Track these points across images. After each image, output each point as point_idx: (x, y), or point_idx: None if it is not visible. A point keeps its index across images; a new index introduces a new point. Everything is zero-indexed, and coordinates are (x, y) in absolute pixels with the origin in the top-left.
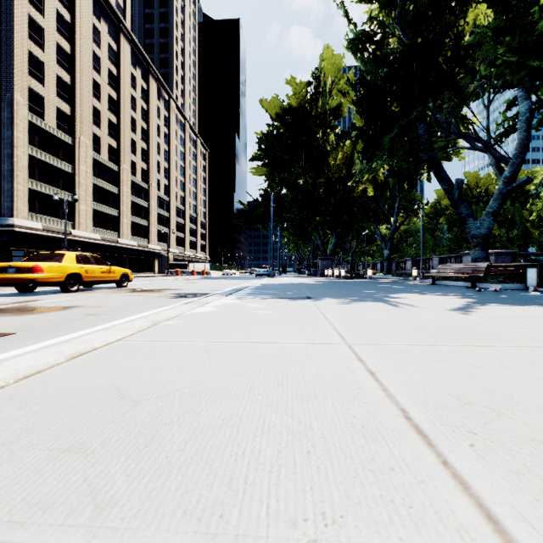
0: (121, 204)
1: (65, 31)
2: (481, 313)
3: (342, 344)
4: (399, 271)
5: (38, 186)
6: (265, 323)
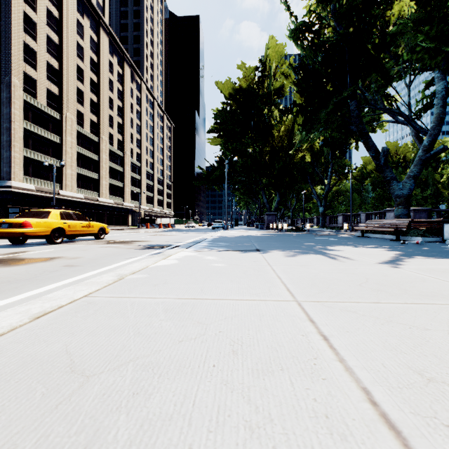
0: (101, 168)
1: (54, 26)
2: (412, 266)
3: (292, 302)
4: (332, 224)
5: (32, 154)
6: (220, 277)
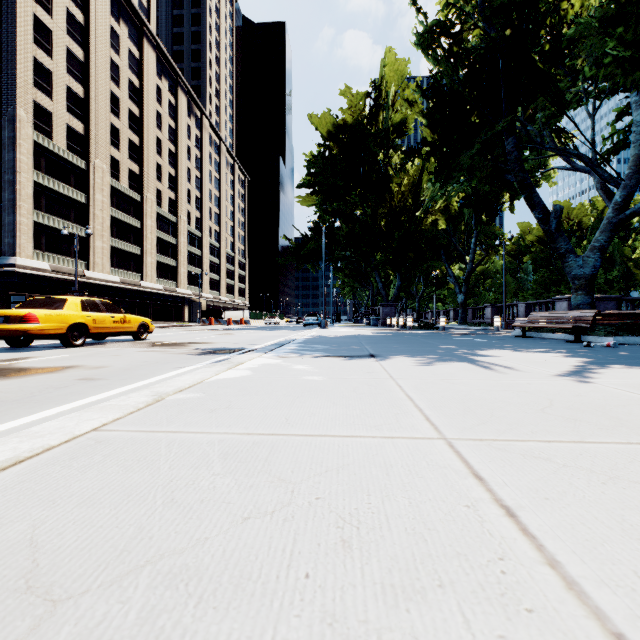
0: (145, 240)
1: (78, 35)
2: (614, 380)
3: (437, 440)
4: (476, 319)
5: (45, 218)
6: (317, 398)
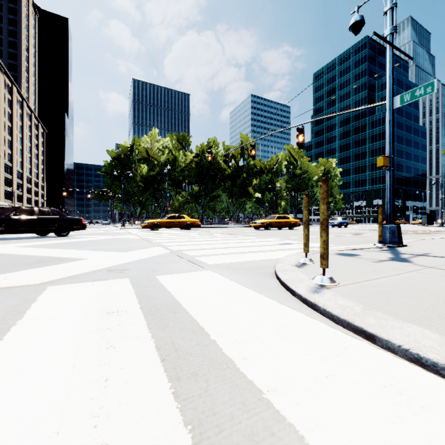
0: None
1: None
2: None
3: None
4: None
5: None
6: None
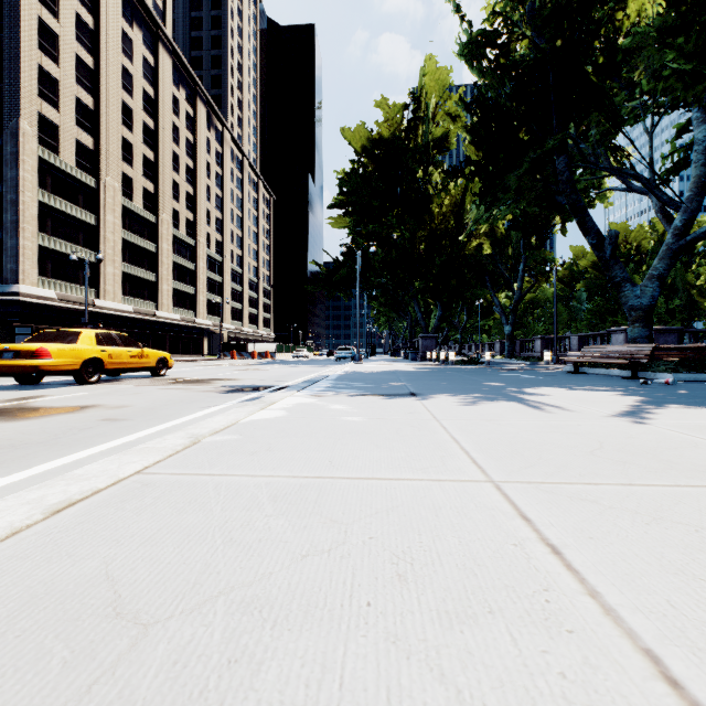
0: (160, 265)
1: (87, 40)
2: (669, 421)
3: (484, 483)
4: (524, 353)
5: (51, 242)
6: (359, 440)
